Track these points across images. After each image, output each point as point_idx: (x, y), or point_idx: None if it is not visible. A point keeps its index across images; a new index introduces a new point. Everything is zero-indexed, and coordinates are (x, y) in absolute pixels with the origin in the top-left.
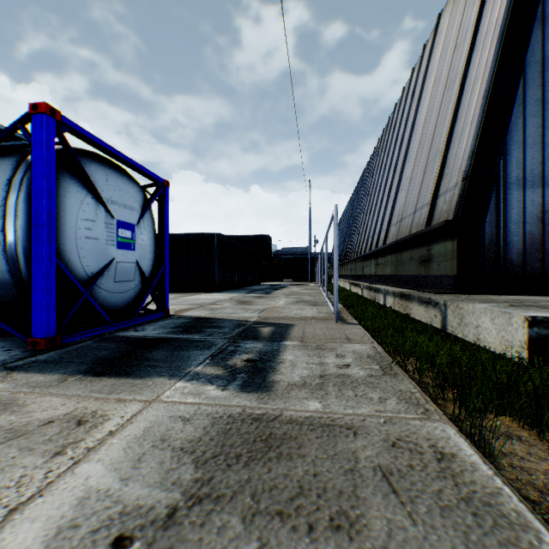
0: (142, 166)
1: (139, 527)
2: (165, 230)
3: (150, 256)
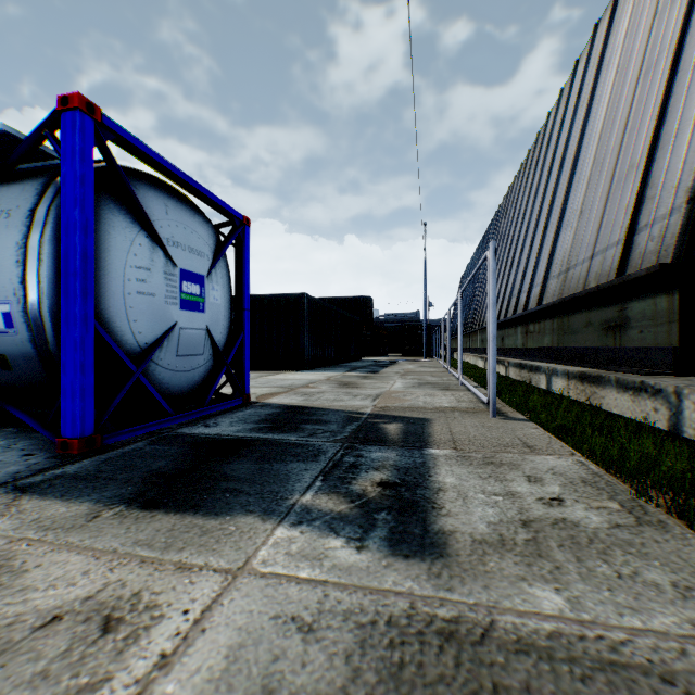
0: (214, 196)
1: None
2: (244, 285)
3: (224, 321)
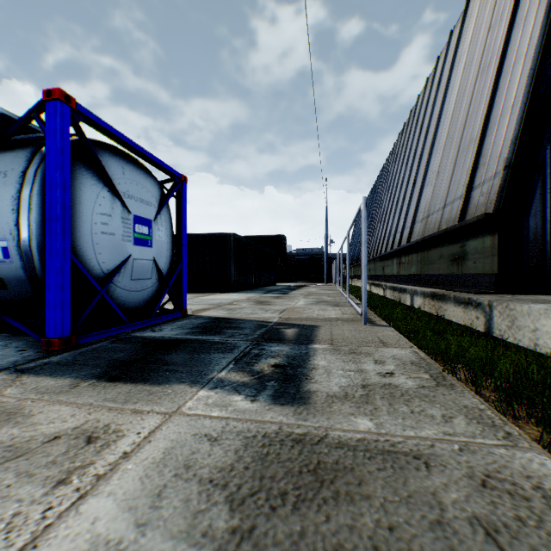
0: (159, 160)
1: None
2: (182, 227)
3: (167, 254)
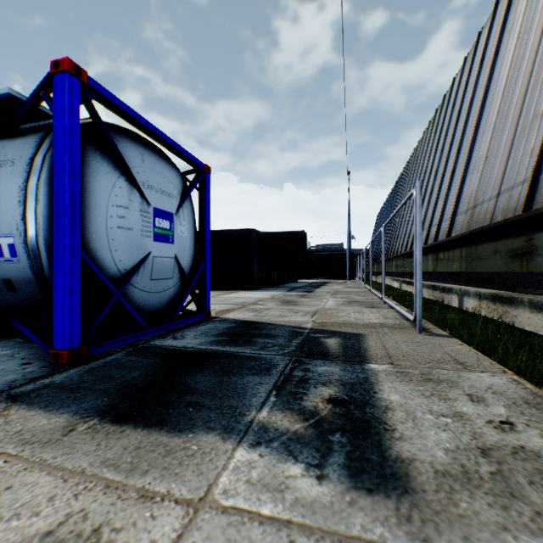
0: (181, 147)
1: None
2: (205, 221)
3: (190, 251)
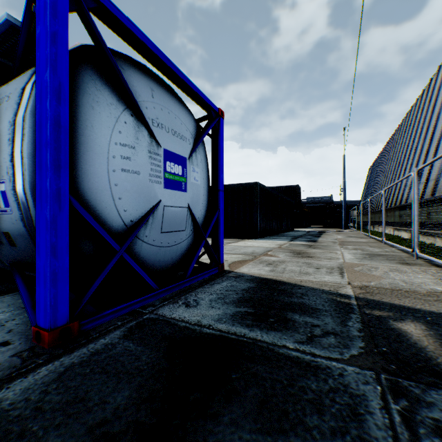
0: (195, 86)
1: None
2: (219, 169)
3: (203, 200)
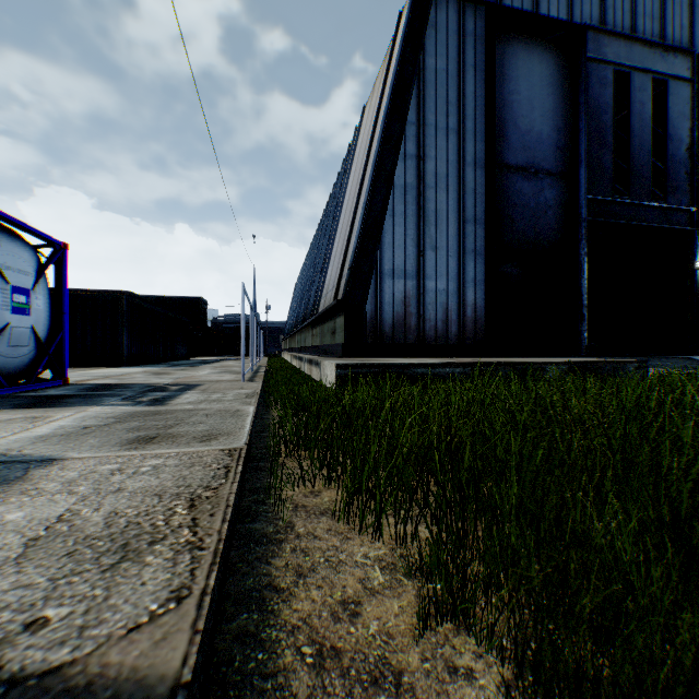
0: (39, 230)
1: (94, 426)
2: (63, 294)
3: (47, 322)
